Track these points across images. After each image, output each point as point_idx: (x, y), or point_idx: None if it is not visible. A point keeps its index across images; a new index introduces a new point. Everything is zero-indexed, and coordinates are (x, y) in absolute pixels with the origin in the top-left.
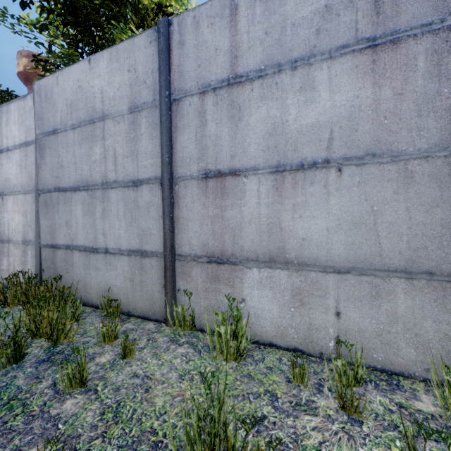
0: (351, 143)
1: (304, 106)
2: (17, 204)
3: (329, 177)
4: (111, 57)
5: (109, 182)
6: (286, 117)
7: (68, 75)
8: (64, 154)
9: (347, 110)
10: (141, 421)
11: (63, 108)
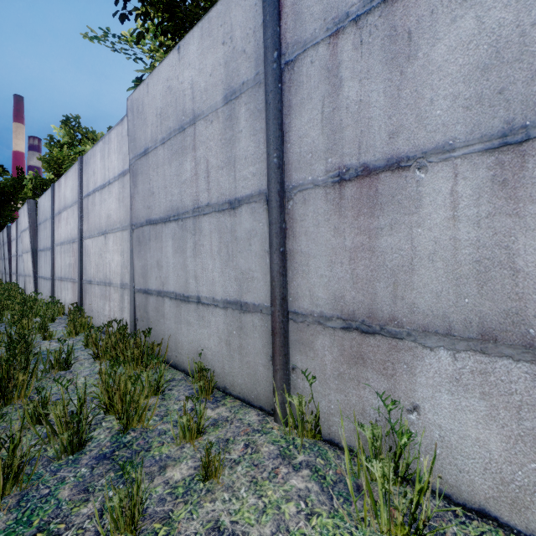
0: None
1: None
2: (116, 243)
3: None
4: (202, 33)
5: (201, 206)
6: (532, 16)
7: (157, 77)
8: (154, 178)
9: None
10: None
11: (153, 120)
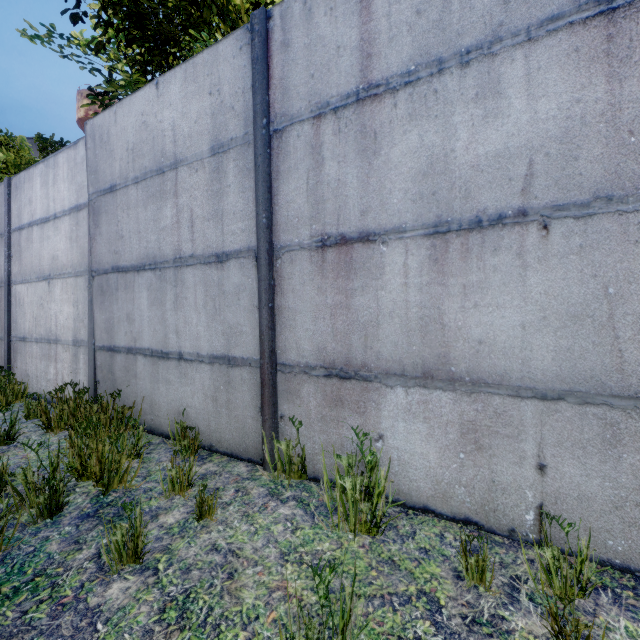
0: (567, 180)
1: (483, 125)
2: (66, 291)
3: (526, 239)
4: (186, 76)
5: (184, 257)
6: (451, 144)
7: (129, 107)
8: (124, 220)
9: (560, 126)
10: (219, 630)
11: (122, 154)
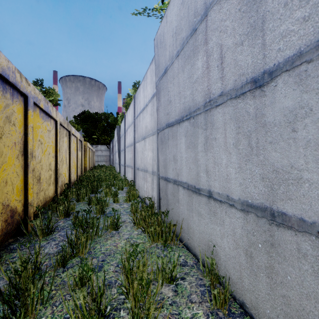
0: None
1: None
2: (149, 144)
3: None
4: None
5: (213, 98)
6: None
7: (173, 2)
8: (171, 89)
9: None
10: None
11: (170, 42)
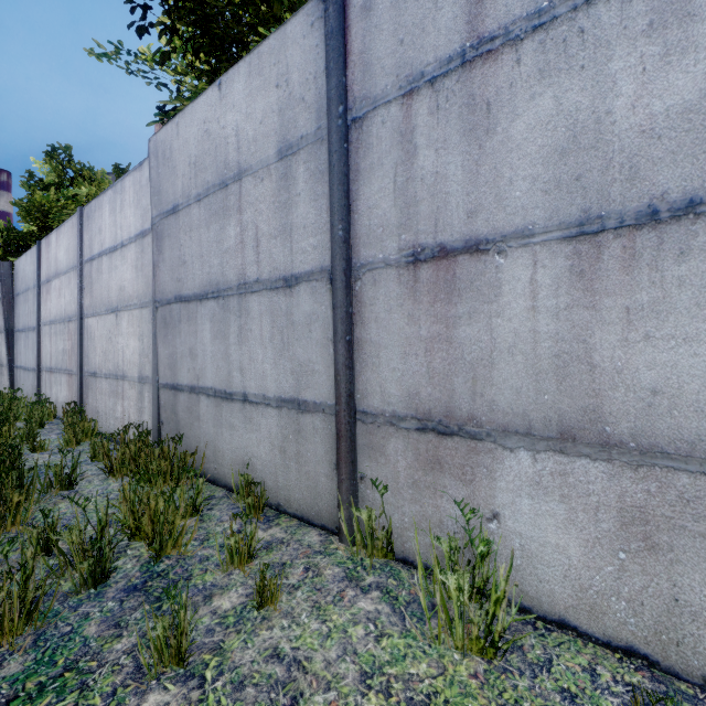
0: None
1: (661, 67)
2: (132, 324)
3: None
4: (251, 70)
5: (248, 282)
6: (607, 104)
7: (191, 116)
8: (187, 243)
9: None
10: None
11: (185, 170)
